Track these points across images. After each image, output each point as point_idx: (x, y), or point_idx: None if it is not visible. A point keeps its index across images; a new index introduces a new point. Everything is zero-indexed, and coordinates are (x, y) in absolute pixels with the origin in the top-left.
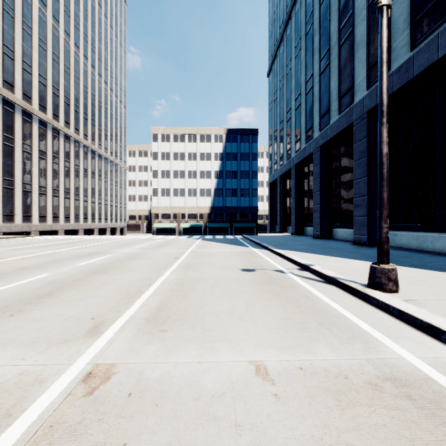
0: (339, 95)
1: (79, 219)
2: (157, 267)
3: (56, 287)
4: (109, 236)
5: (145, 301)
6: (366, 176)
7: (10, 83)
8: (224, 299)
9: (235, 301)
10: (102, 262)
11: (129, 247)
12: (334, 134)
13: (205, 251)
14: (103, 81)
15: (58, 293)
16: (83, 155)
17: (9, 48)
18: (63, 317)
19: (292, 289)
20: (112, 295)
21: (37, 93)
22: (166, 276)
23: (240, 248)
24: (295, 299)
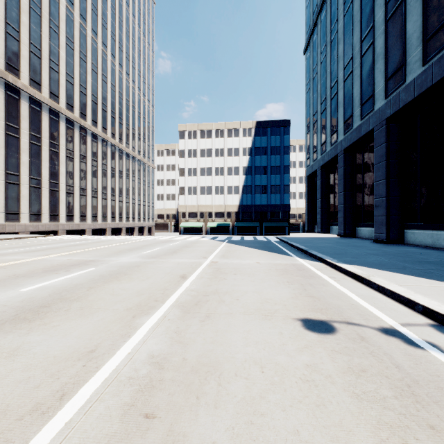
0: (423, 38)
1: (106, 218)
2: (136, 305)
3: None
4: (127, 236)
5: None
6: None
7: (37, 82)
8: None
9: None
10: (65, 284)
11: (132, 253)
12: (413, 96)
13: (229, 262)
14: (131, 80)
15: None
16: (110, 153)
17: (36, 46)
18: None
19: None
20: None
21: (64, 91)
22: (134, 344)
23: (279, 258)
24: None
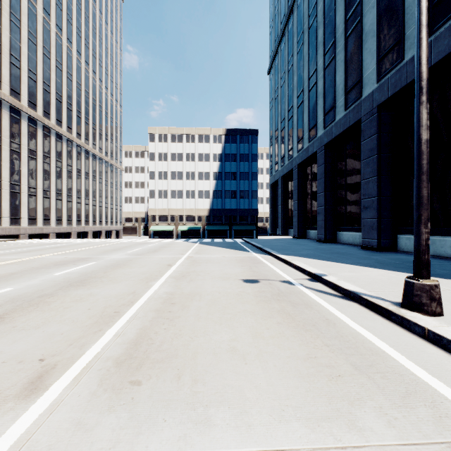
0: (345, 90)
1: (71, 222)
2: (145, 278)
3: (14, 306)
4: (101, 240)
5: (121, 328)
6: (376, 176)
7: None
8: (223, 324)
9: (237, 327)
10: (84, 271)
11: (119, 252)
12: (339, 132)
13: (202, 256)
14: (97, 78)
15: (13, 315)
16: (76, 154)
17: None
18: (1, 357)
19: (306, 308)
20: (81, 319)
21: (26, 88)
22: (155, 289)
23: (240, 253)
24: (313, 323)
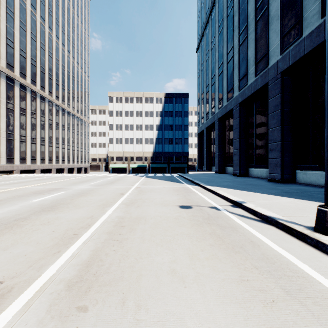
0: (255, 61)
1: (52, 161)
2: (102, 204)
3: None
4: (73, 174)
5: (76, 250)
6: (280, 125)
7: None
8: (164, 246)
9: (176, 249)
10: (55, 198)
11: (85, 184)
12: (251, 93)
13: (147, 187)
14: (71, 56)
15: None
16: (55, 112)
17: None
18: None
19: (233, 231)
20: (44, 241)
21: (18, 63)
22: (109, 214)
23: (176, 184)
24: (241, 245)
